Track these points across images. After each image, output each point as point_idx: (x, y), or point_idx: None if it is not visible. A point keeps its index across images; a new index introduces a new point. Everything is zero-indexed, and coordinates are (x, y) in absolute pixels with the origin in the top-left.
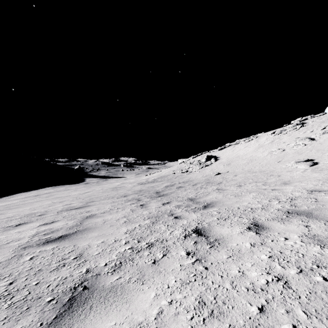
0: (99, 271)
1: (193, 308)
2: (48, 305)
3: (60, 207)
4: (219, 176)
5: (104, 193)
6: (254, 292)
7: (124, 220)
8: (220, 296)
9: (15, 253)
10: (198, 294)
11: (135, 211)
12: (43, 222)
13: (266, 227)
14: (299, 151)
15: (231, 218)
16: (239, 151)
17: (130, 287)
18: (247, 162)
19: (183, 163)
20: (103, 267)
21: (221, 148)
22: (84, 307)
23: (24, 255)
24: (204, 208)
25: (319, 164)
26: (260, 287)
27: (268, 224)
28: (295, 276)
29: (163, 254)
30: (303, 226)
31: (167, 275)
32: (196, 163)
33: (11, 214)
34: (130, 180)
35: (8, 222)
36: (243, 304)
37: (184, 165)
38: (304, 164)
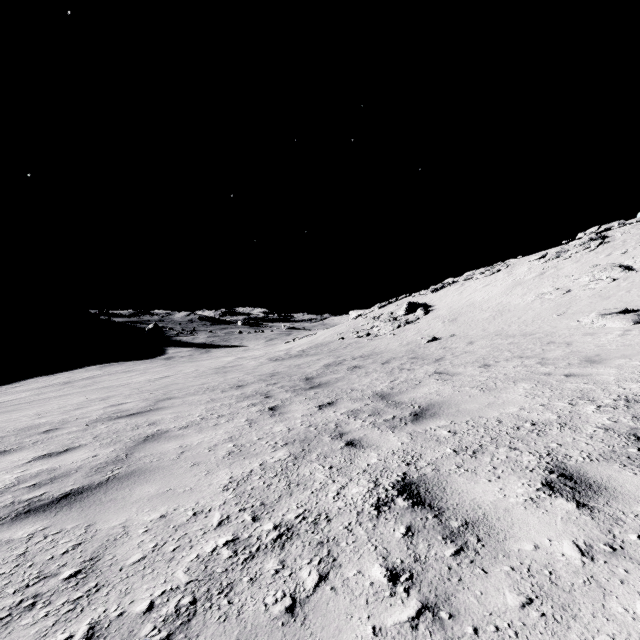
0: (124, 637)
1: None
2: None
3: (97, 411)
4: (435, 344)
5: (198, 379)
6: None
7: (229, 449)
8: None
9: None
10: None
11: (256, 424)
12: (45, 449)
13: (598, 483)
14: (601, 293)
15: (489, 451)
16: (473, 295)
17: None
18: (493, 316)
19: (360, 318)
20: (140, 620)
21: (435, 289)
22: None
23: None
24: (416, 420)
25: None
26: None
27: (599, 473)
28: None
29: (320, 573)
30: None
31: None
32: (386, 317)
33: None
34: (254, 351)
35: None
36: None
37: (363, 323)
38: (621, 318)
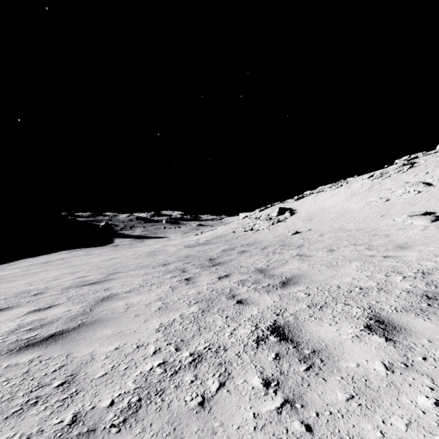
0: (96, 421)
1: None
2: None
3: (69, 281)
4: (297, 236)
5: (136, 260)
6: None
7: (159, 305)
8: None
9: None
10: None
11: (177, 289)
12: (35, 306)
13: (400, 326)
14: (410, 201)
15: (331, 306)
16: (323, 202)
17: None
18: (337, 217)
19: (247, 218)
20: (106, 411)
21: (298, 198)
22: None
23: None
24: (283, 286)
25: None
26: None
27: (401, 319)
28: None
29: (220, 382)
30: None
31: None
32: (264, 218)
33: None
34: (174, 241)
35: None
36: None
37: (248, 221)
38: (423, 218)
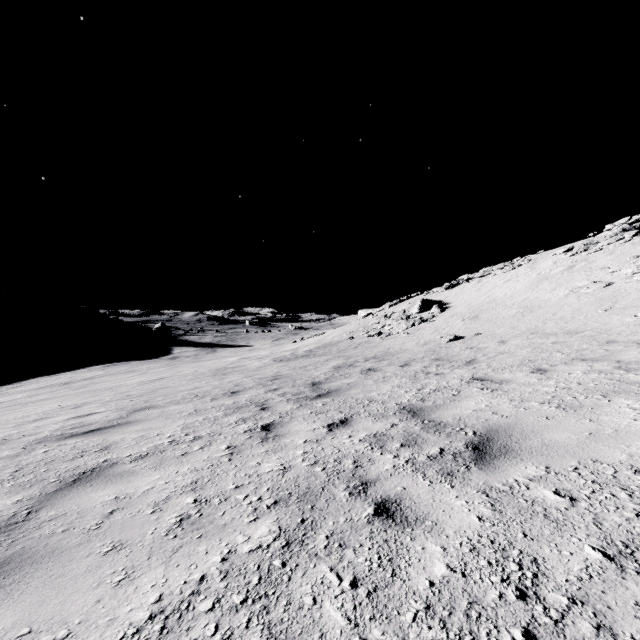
0: None
1: None
2: None
3: (55, 424)
4: (458, 344)
5: (192, 383)
6: None
7: (183, 510)
8: None
9: None
10: None
11: (239, 455)
12: None
13: None
14: None
15: None
16: (493, 291)
17: None
18: (521, 313)
19: (371, 316)
20: None
21: (450, 286)
22: None
23: None
24: (481, 461)
25: None
26: None
27: None
28: None
29: None
30: None
31: None
32: (399, 316)
33: None
34: (260, 351)
35: None
36: None
37: (373, 321)
38: None
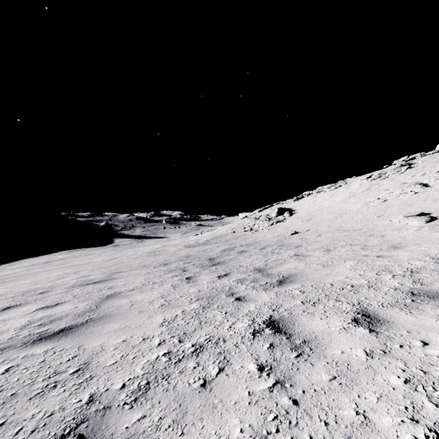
0: (110, 400)
1: None
2: None
3: (72, 280)
4: (296, 236)
5: (138, 260)
6: None
7: (161, 303)
8: None
9: None
10: None
11: (178, 288)
12: (43, 304)
13: (384, 319)
14: (407, 202)
15: (323, 302)
16: (322, 202)
17: None
18: (335, 217)
19: (246, 218)
20: (118, 392)
21: (297, 198)
22: None
23: None
24: (280, 285)
25: None
26: None
27: (386, 313)
28: None
29: (219, 368)
30: None
31: (226, 416)
32: (264, 218)
33: (1, 291)
34: (174, 241)
35: None
36: None
37: (248, 221)
38: (418, 219)
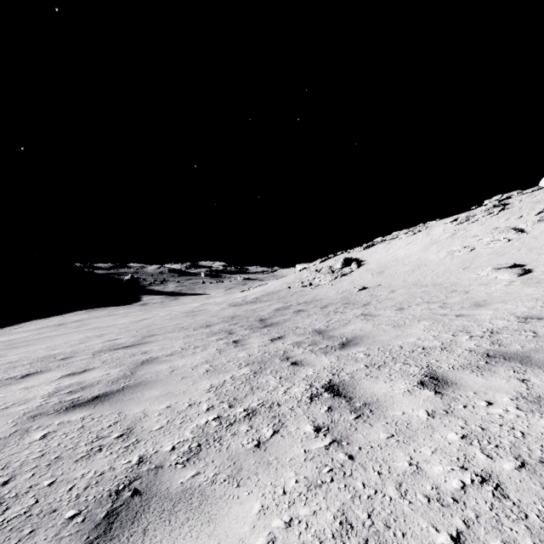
0: (161, 460)
1: (331, 535)
2: (68, 525)
3: (98, 344)
4: (364, 292)
5: (173, 321)
6: (441, 505)
7: (206, 368)
8: (378, 513)
9: (17, 426)
10: (338, 508)
11: (225, 352)
12: (68, 370)
13: (452, 381)
14: (498, 251)
15: (389, 365)
16: (397, 251)
17: (216, 492)
18: (412, 269)
19: (305, 270)
20: (169, 454)
21: (367, 246)
22: (133, 530)
23: (32, 431)
24: (342, 348)
25: (534, 273)
26: (451, 496)
27: (455, 376)
28: (513, 474)
29: (274, 430)
30: (517, 380)
31: (281, 470)
32: (326, 270)
33: (14, 357)
34: (216, 298)
35: (10, 370)
36: (423, 528)
37: (306, 274)
38: (509, 272)
